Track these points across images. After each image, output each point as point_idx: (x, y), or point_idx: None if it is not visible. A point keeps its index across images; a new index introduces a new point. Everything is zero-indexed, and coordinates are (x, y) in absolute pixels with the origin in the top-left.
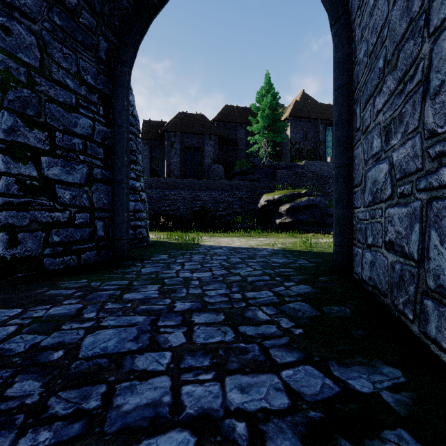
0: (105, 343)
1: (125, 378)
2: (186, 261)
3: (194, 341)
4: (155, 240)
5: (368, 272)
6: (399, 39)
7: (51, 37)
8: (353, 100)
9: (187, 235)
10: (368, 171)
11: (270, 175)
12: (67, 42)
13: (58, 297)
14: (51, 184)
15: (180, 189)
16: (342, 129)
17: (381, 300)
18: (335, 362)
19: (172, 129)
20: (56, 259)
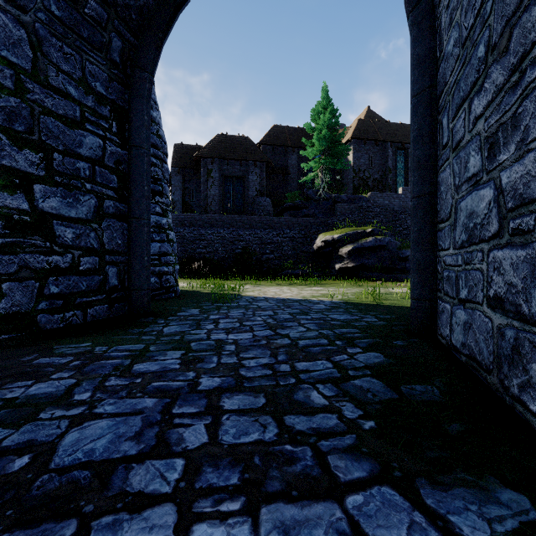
0: (93, 443)
1: (109, 508)
2: (221, 318)
3: (220, 441)
4: (186, 290)
5: (460, 337)
6: (512, 10)
7: (47, 31)
8: (438, 108)
9: (224, 284)
10: (460, 201)
11: (328, 209)
12: (68, 39)
13: (48, 368)
14: (48, 219)
15: (219, 227)
16: (423, 146)
17: (482, 376)
18: (426, 479)
19: (209, 155)
20: (55, 316)
